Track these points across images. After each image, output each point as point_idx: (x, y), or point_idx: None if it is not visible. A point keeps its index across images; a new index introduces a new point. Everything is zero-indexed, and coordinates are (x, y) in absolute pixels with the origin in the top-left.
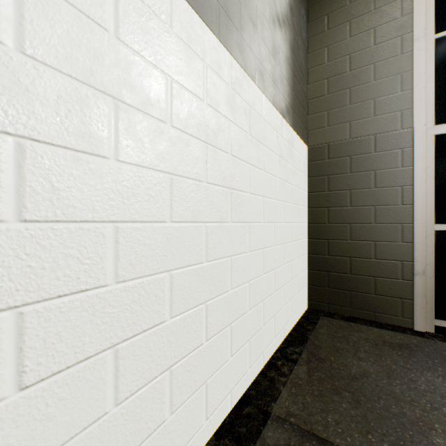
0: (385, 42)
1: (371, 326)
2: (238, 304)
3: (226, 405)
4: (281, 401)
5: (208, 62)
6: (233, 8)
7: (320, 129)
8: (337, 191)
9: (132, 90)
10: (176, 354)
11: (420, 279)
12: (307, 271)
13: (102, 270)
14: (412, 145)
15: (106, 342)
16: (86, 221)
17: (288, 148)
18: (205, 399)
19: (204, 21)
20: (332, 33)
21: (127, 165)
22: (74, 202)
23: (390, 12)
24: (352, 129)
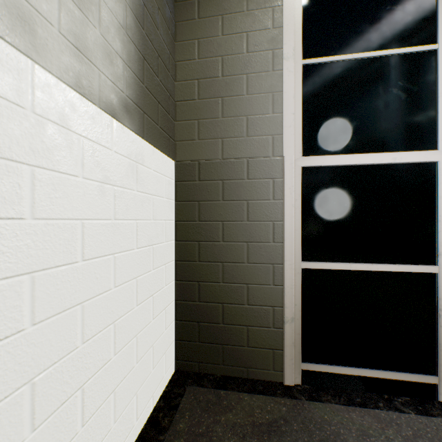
0: (258, 53)
1: (242, 392)
2: None
3: None
4: None
5: None
6: None
7: (190, 142)
8: (209, 222)
9: None
10: None
11: (290, 327)
12: (175, 322)
13: None
14: (282, 176)
15: None
16: None
17: (128, 166)
18: None
19: None
20: (204, 24)
21: None
22: None
23: (263, 19)
24: (225, 148)
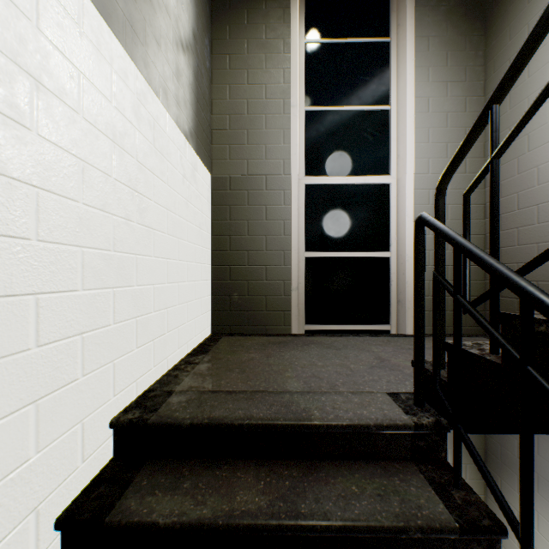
0: (273, 100)
1: (262, 336)
2: (144, 303)
3: (132, 392)
4: (185, 383)
5: (115, 68)
6: (139, 23)
7: (223, 161)
8: (238, 221)
9: (51, 77)
10: (88, 324)
11: (295, 294)
12: (211, 297)
13: (26, 225)
14: (290, 189)
15: (29, 288)
16: (14, 178)
17: (192, 171)
18: (113, 377)
19: (112, 30)
20: (234, 74)
21: (46, 141)
22: (5, 159)
23: (277, 77)
24: (250, 167)
